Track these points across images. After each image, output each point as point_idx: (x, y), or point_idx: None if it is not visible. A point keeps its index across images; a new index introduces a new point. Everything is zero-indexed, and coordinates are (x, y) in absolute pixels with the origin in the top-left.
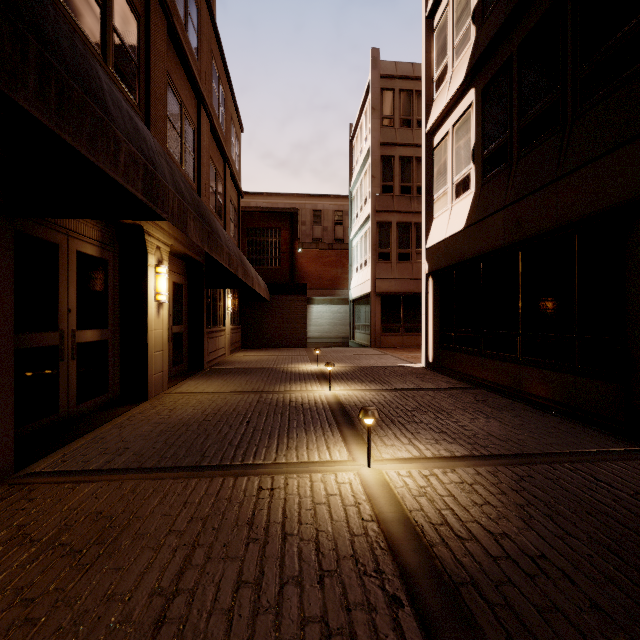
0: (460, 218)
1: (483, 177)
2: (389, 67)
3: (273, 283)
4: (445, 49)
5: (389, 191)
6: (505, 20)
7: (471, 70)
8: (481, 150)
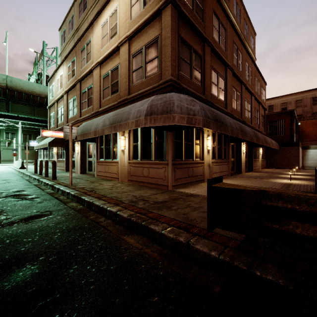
0: None
1: None
2: None
3: (281, 142)
4: None
5: None
6: None
7: None
8: None
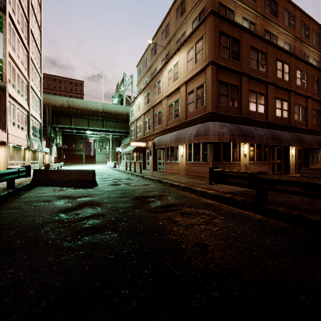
0: None
1: None
2: None
3: None
4: None
5: None
6: None
7: None
8: None
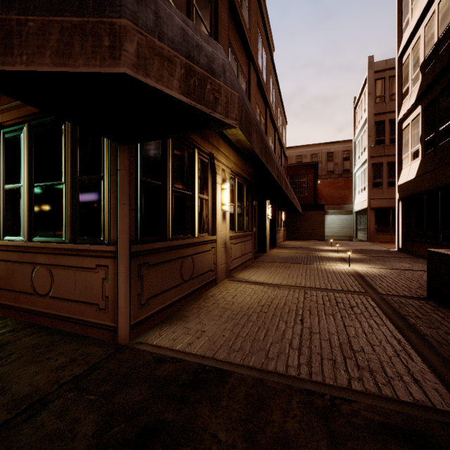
0: (413, 172)
1: (424, 152)
2: (381, 65)
3: (304, 204)
4: (408, 78)
5: (381, 143)
6: (430, 82)
7: (417, 98)
8: (423, 138)
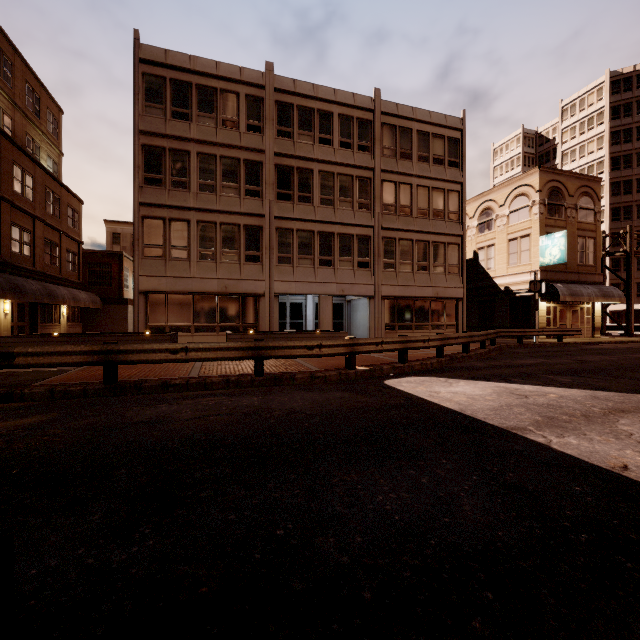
0: None
1: None
2: None
3: (105, 297)
4: None
5: None
6: None
7: None
8: None
